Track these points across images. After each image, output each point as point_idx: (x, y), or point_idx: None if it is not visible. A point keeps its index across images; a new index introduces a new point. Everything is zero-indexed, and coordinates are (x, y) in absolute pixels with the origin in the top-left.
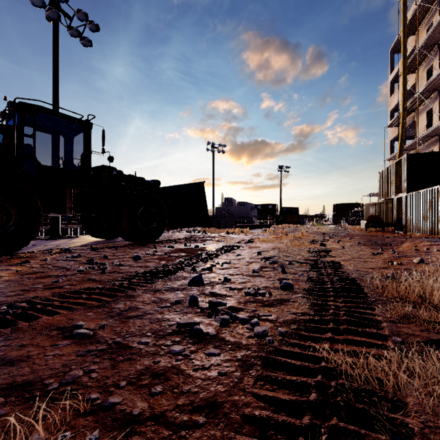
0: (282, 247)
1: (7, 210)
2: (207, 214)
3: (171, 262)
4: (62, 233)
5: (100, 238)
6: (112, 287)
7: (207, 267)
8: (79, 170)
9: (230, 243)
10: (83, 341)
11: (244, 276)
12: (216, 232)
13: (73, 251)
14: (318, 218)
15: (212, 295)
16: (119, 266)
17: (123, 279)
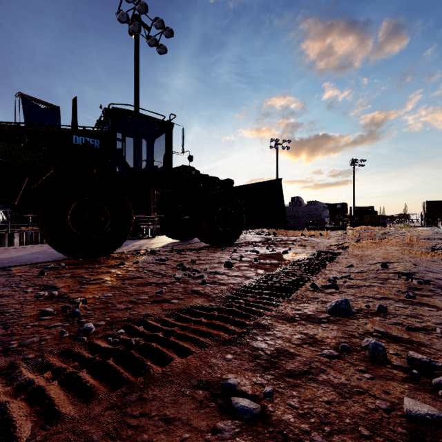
0: (402, 256)
1: (104, 211)
2: (285, 214)
3: (271, 273)
4: (142, 233)
5: (177, 239)
6: (232, 309)
7: (331, 284)
8: (161, 171)
9: (319, 249)
10: (257, 428)
11: (399, 303)
12: (289, 235)
13: (158, 253)
14: (404, 218)
15: (389, 339)
16: (215, 274)
17: (235, 296)
